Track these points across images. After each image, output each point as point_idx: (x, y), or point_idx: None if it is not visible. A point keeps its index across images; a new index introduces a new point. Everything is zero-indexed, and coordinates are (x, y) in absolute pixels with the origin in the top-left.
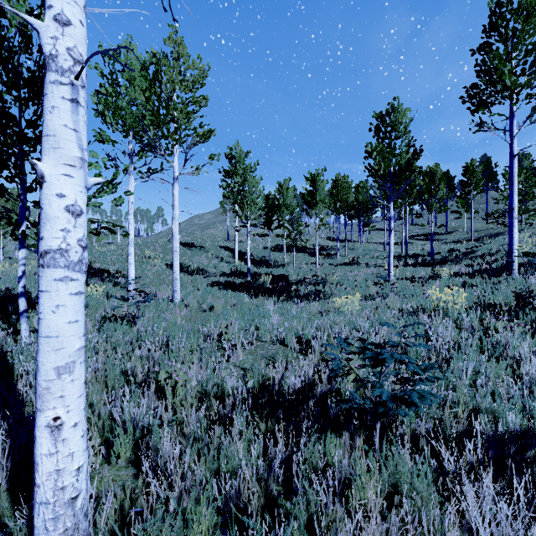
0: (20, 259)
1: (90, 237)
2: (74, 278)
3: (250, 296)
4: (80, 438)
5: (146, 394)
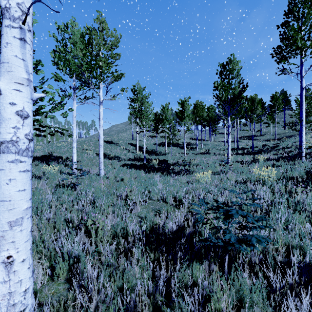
0: None
1: (52, 138)
2: (22, 160)
3: (145, 172)
4: (27, 269)
5: (78, 234)
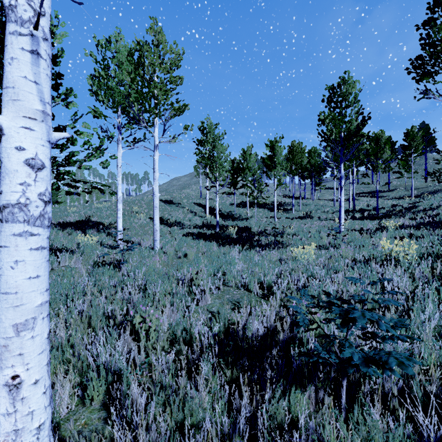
0: None
1: (91, 196)
2: (34, 233)
3: (219, 245)
4: (41, 395)
5: (122, 336)
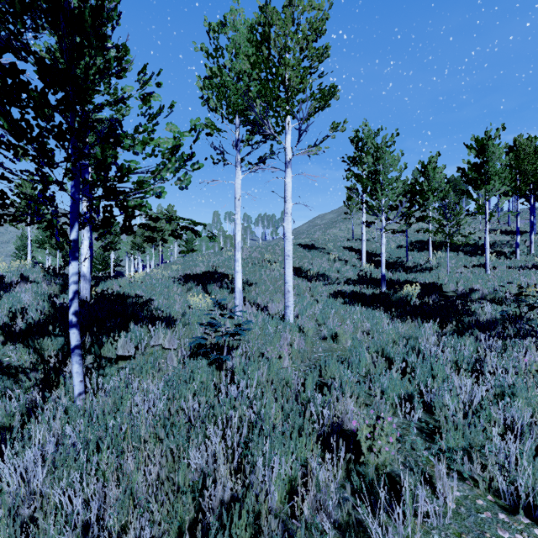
0: (71, 275)
1: (226, 243)
2: None
3: (391, 317)
4: None
5: None
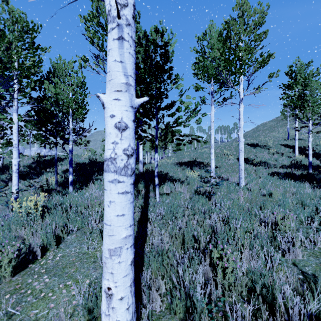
0: (155, 158)
1: (198, 144)
2: (120, 180)
3: (312, 187)
4: (125, 310)
5: (203, 263)
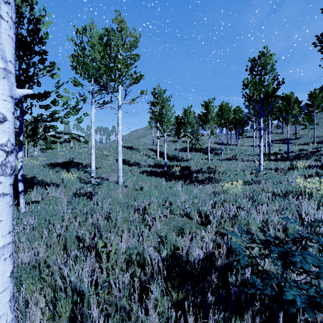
0: (19, 158)
1: (75, 144)
2: None
3: (166, 180)
4: None
5: (88, 258)
